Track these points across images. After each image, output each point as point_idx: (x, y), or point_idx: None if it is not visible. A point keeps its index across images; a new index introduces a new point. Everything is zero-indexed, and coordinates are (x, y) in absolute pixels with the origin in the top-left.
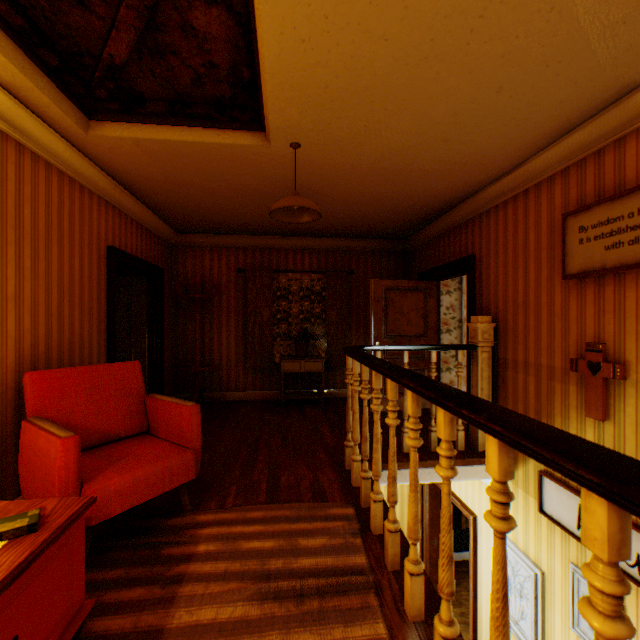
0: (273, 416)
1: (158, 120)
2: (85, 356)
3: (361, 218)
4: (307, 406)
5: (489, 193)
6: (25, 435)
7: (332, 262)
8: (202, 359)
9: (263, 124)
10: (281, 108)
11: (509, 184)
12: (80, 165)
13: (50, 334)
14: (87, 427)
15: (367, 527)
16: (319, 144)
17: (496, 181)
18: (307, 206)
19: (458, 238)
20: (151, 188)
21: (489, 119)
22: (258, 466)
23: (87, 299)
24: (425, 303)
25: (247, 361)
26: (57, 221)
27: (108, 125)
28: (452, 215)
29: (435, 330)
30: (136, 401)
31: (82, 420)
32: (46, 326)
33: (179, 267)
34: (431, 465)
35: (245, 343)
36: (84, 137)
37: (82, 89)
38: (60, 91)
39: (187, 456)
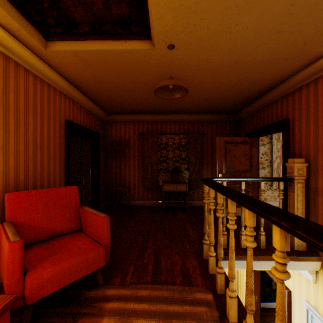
0: (158, 216)
1: (86, 37)
2: (51, 182)
3: (210, 100)
4: (177, 211)
5: (302, 75)
6: (0, 234)
7: (192, 128)
8: (120, 182)
9: (149, 33)
10: (161, 14)
11: (320, 66)
12: (46, 71)
13: (27, 169)
14: (42, 227)
15: (223, 314)
16: (186, 44)
17: (309, 65)
18: (178, 84)
19: (275, 109)
20: (89, 86)
21: (320, 6)
22: (147, 252)
23: (52, 149)
24: (250, 151)
25: (144, 184)
26: (32, 103)
27: (57, 43)
28: (271, 94)
29: (256, 167)
30: (74, 210)
31: (39, 223)
32: (24, 165)
33: (108, 133)
34: (262, 259)
35: (143, 174)
36: (45, 52)
37: (38, 18)
38: (25, 19)
39: (99, 251)
